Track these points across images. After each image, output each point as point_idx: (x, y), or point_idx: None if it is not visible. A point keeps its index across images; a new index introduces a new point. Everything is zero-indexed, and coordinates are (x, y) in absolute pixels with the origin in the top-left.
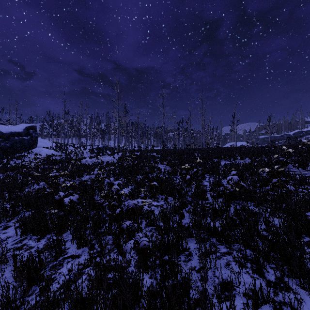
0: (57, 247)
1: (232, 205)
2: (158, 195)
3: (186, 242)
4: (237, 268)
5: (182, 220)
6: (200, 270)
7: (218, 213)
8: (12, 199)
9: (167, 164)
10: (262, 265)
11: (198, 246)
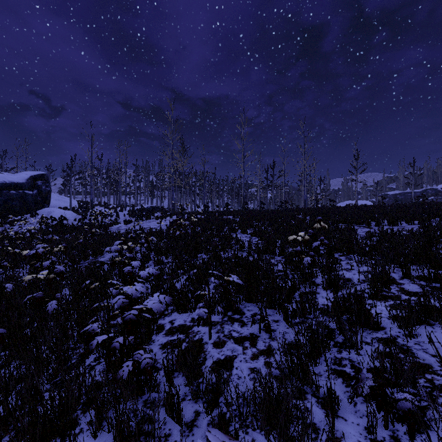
0: None
1: None
2: (241, 303)
3: None
4: None
5: (336, 422)
6: None
7: None
8: None
9: (254, 233)
10: None
11: None
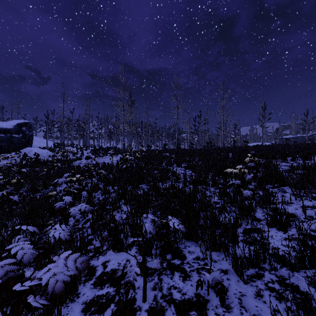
0: None
1: None
2: (181, 242)
3: None
4: None
5: None
6: None
7: None
8: None
9: (187, 166)
10: None
11: None
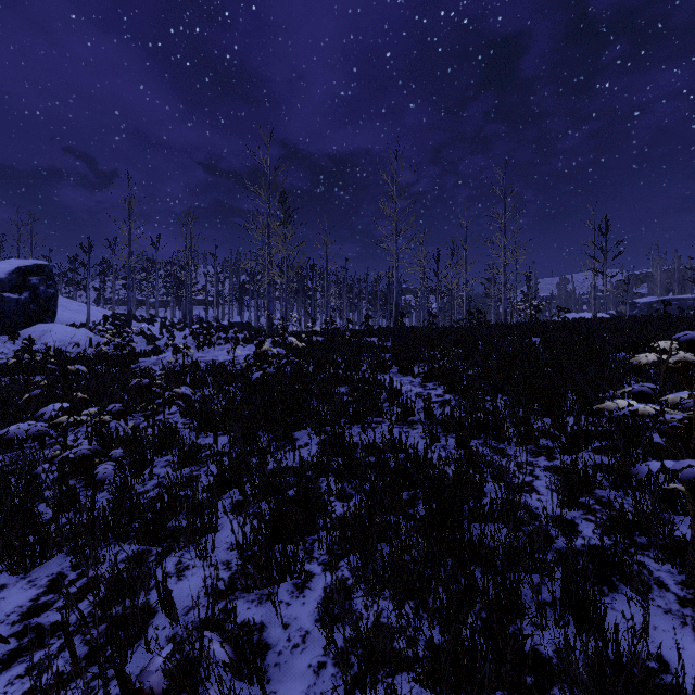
0: None
1: None
2: None
3: None
4: None
5: None
6: None
7: None
8: None
9: (429, 374)
10: None
11: None
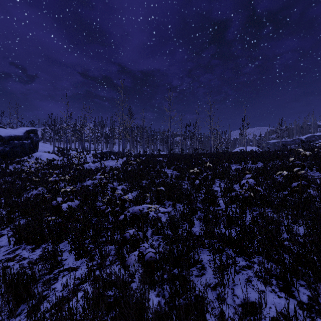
0: (52, 259)
1: (247, 211)
2: (165, 201)
3: (198, 253)
4: (260, 285)
5: (192, 228)
6: (216, 286)
7: (232, 220)
8: (9, 206)
9: (174, 169)
10: (291, 282)
11: (212, 258)
